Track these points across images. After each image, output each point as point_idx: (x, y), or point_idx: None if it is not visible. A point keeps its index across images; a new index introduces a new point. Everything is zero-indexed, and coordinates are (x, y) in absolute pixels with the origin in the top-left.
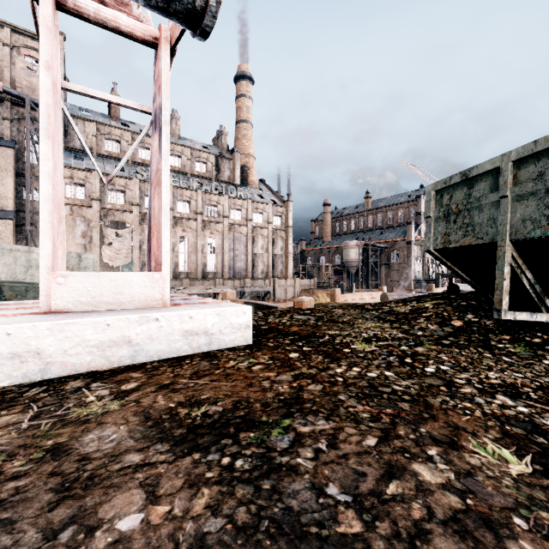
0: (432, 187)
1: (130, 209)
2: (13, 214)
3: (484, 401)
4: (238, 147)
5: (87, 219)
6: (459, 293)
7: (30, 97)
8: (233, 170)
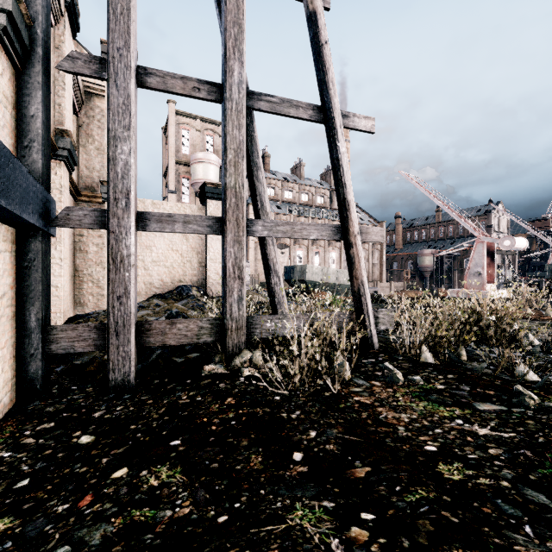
0: (547, 265)
1: None
2: None
3: None
4: None
5: None
6: (550, 289)
7: None
8: None
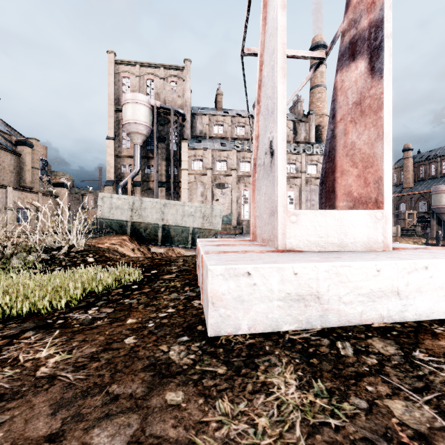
0: None
1: (230, 173)
2: (164, 183)
3: None
4: (313, 110)
5: (204, 183)
6: None
7: (173, 107)
8: (309, 130)
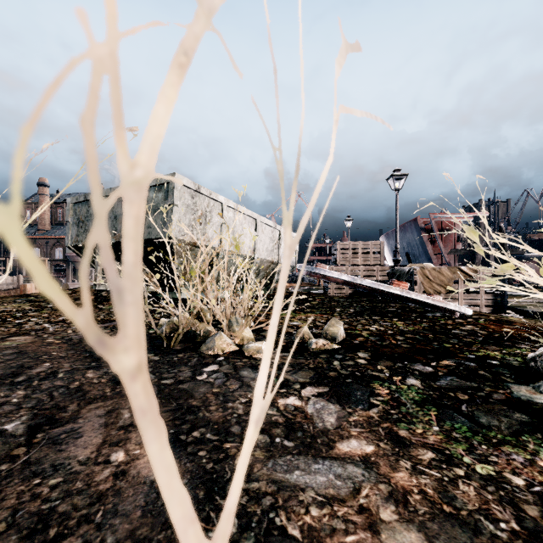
0: (71, 200)
1: None
2: None
3: (29, 327)
4: None
5: None
6: None
7: None
8: None
